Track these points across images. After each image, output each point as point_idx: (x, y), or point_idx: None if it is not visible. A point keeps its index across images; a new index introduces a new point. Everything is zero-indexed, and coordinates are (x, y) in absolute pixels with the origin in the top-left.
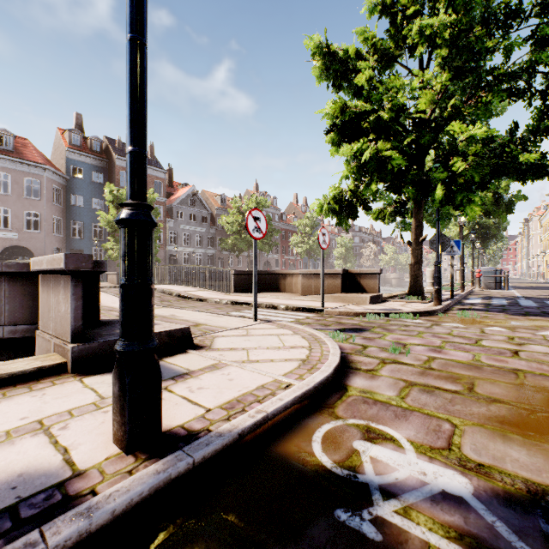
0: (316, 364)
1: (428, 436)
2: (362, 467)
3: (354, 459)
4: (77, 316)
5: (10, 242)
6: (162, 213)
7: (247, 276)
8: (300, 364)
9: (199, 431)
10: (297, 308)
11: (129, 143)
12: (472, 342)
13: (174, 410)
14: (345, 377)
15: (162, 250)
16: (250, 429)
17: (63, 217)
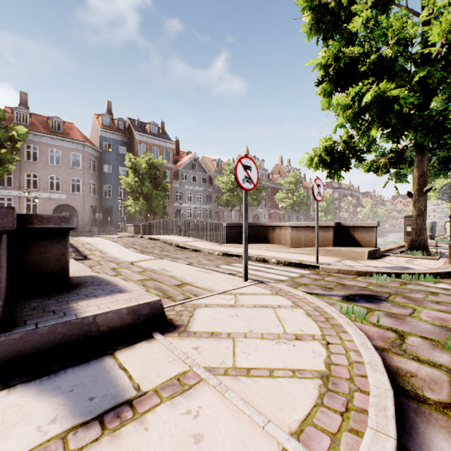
0: (351, 392)
1: None
2: None
3: None
4: None
5: (61, 201)
6: (170, 176)
7: (238, 228)
8: (322, 392)
9: None
10: (288, 263)
11: None
12: None
13: None
14: (411, 429)
15: (170, 206)
16: None
17: (98, 182)
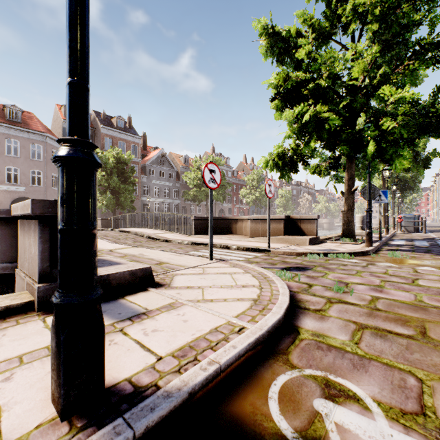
0: (267, 304)
1: (395, 394)
2: (328, 439)
3: (317, 426)
4: (44, 258)
5: (19, 194)
6: (138, 170)
7: (205, 221)
8: (252, 305)
9: (146, 386)
10: (246, 248)
11: (68, 74)
12: (409, 282)
13: (125, 358)
14: (295, 318)
15: (138, 200)
16: (201, 385)
17: None
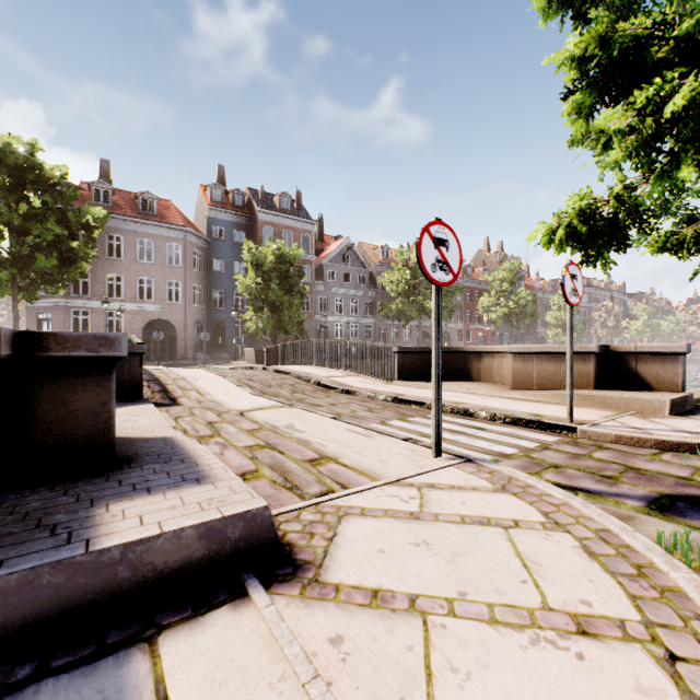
0: None
1: None
2: None
3: None
4: None
5: (153, 315)
6: (310, 274)
7: (418, 355)
8: None
9: None
10: (514, 419)
11: None
12: None
13: None
14: None
15: (310, 320)
16: None
17: (204, 285)
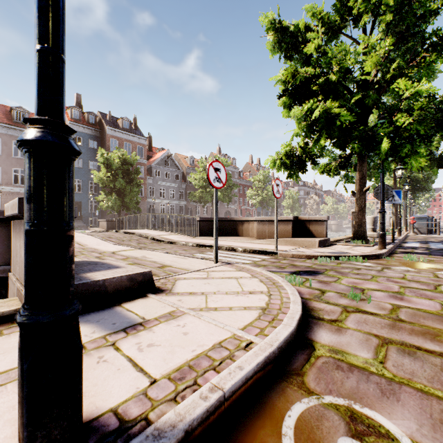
0: (277, 314)
1: (437, 433)
2: None
3: None
4: None
5: None
6: (143, 172)
7: (210, 222)
8: (260, 314)
9: (134, 421)
10: (253, 250)
11: (36, 40)
12: (431, 288)
13: (113, 380)
14: (309, 330)
15: (143, 201)
16: (200, 419)
17: None
